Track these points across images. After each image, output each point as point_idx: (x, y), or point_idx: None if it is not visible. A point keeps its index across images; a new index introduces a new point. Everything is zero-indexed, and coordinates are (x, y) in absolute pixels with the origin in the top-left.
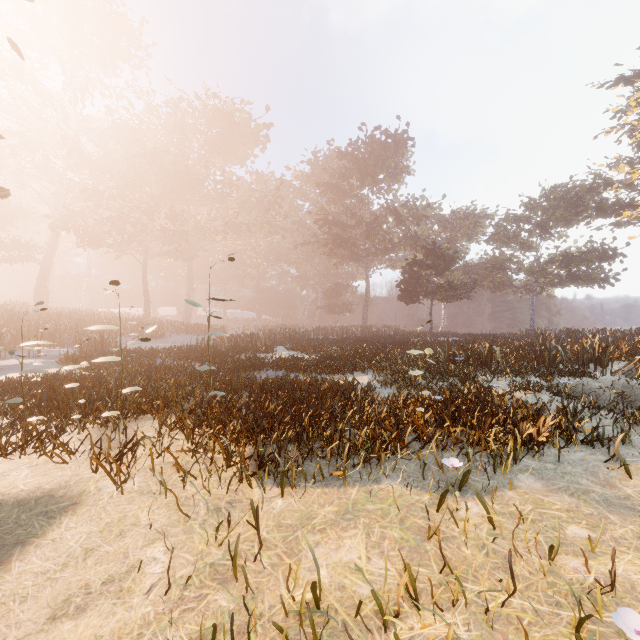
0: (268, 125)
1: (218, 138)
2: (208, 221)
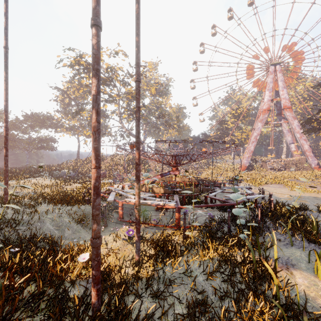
0: None
1: None
2: None
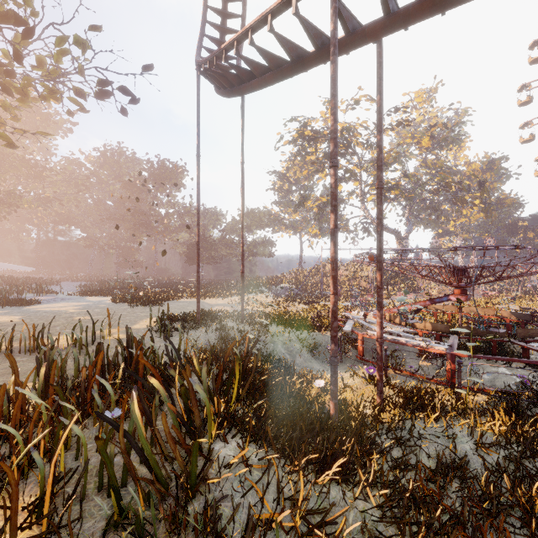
0: (74, 123)
1: (29, 124)
2: (8, 187)
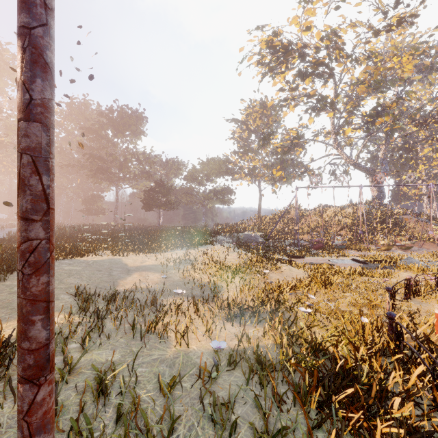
0: None
1: None
2: None
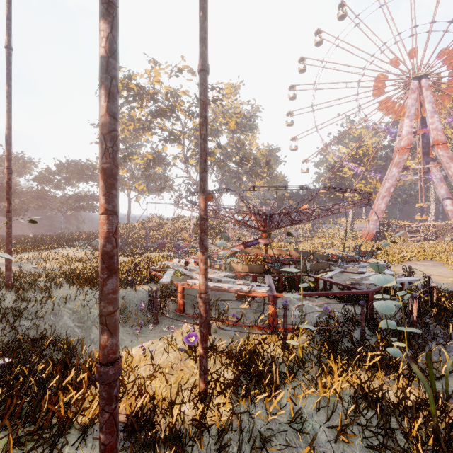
0: None
1: None
2: None
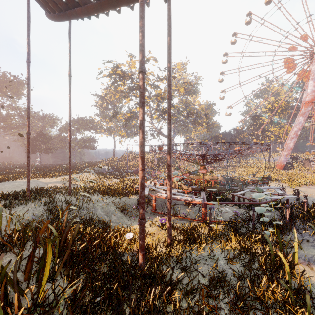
0: None
1: None
2: None
